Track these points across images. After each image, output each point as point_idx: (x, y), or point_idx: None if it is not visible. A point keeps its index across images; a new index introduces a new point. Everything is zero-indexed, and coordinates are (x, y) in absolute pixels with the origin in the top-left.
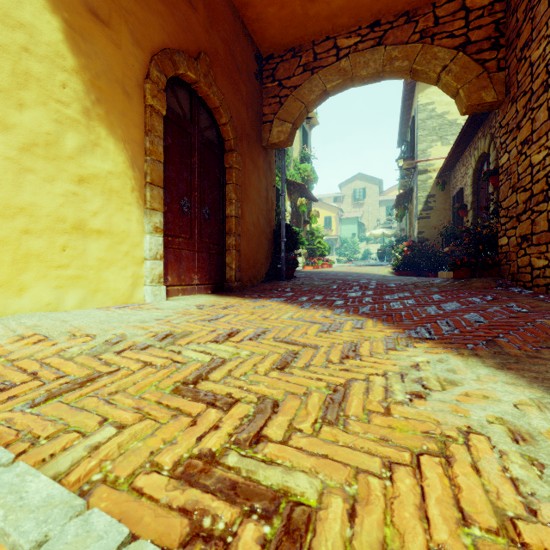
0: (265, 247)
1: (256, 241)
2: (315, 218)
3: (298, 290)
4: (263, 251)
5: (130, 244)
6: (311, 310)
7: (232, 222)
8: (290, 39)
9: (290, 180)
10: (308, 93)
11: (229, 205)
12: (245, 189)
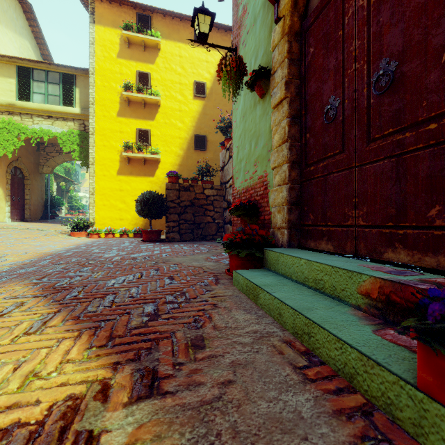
0: (40, 208)
1: (37, 206)
2: (73, 191)
3: (53, 222)
4: (40, 209)
5: (3, 209)
6: (53, 224)
7: (28, 201)
8: (51, 142)
9: (56, 173)
10: (58, 160)
11: (26, 196)
12: (32, 190)
